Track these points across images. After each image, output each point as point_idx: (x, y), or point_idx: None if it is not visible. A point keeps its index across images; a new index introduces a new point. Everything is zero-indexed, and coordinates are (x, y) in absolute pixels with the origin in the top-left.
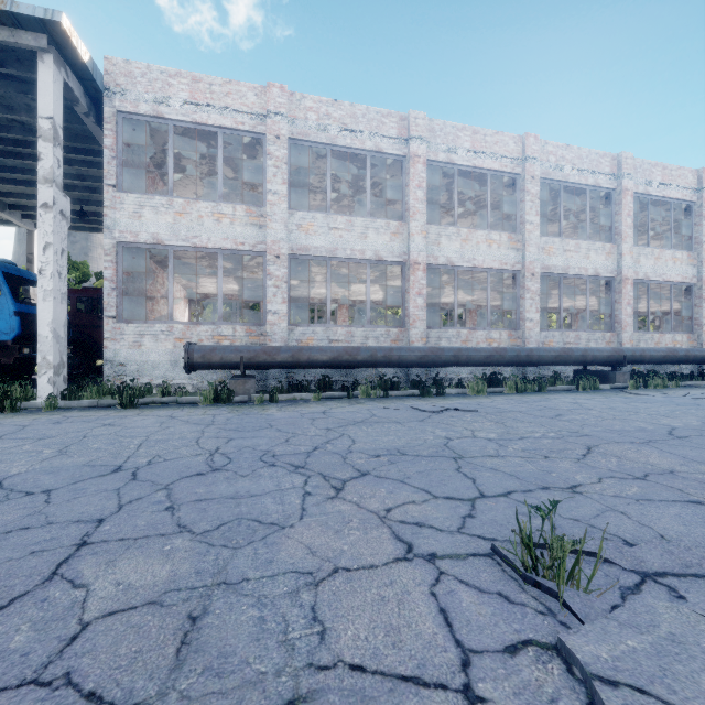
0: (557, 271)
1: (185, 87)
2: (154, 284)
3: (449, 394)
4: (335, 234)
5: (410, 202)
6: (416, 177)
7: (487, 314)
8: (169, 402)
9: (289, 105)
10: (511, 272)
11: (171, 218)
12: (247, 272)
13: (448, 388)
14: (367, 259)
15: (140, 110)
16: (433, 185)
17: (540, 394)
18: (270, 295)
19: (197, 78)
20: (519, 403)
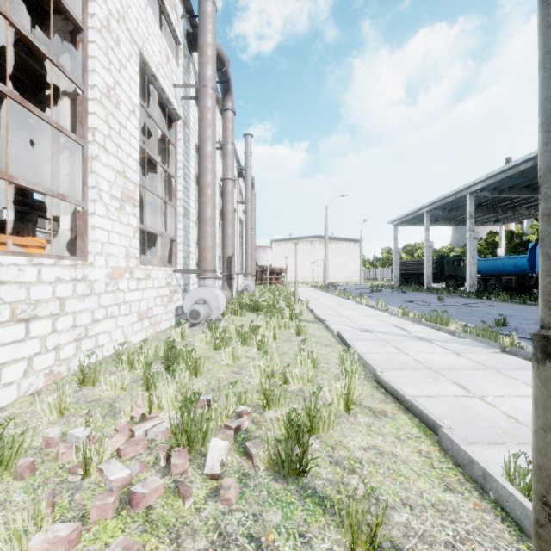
0: None
1: None
2: None
3: None
4: None
5: None
6: None
7: None
8: None
9: None
10: None
11: None
12: None
13: None
14: None
15: None
16: None
17: None
18: None
19: None
20: None
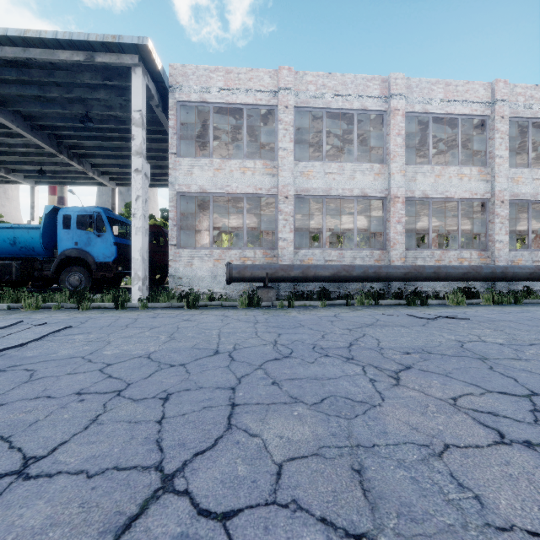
0: (526, 198)
1: (221, 78)
2: (195, 221)
3: (431, 304)
4: (329, 177)
5: (390, 147)
6: (396, 127)
7: (458, 237)
8: (216, 305)
9: (294, 81)
10: (481, 201)
11: (211, 173)
12: (257, 210)
13: (429, 299)
14: (354, 195)
15: (191, 99)
16: (406, 132)
17: (518, 306)
18: (281, 227)
19: (229, 71)
20: (503, 314)
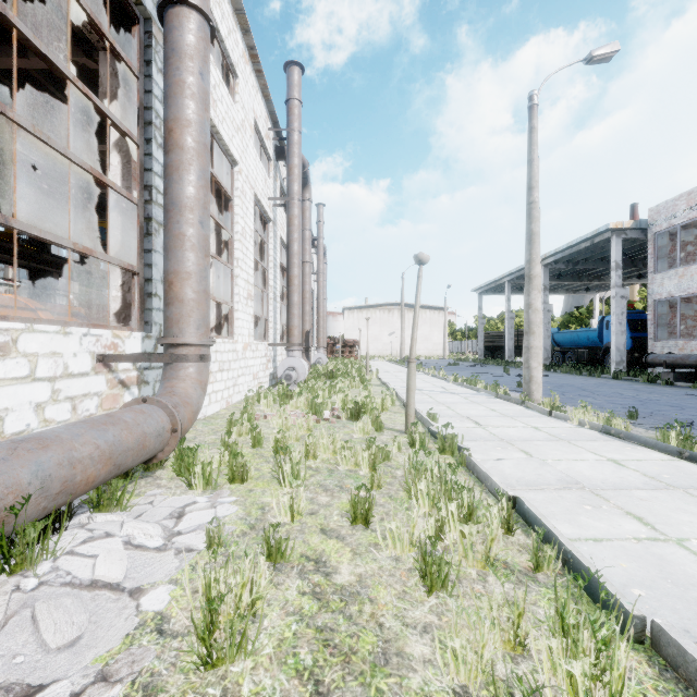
0: None
1: (683, 202)
2: None
3: None
4: None
5: None
6: None
7: None
8: (637, 380)
9: None
10: None
11: (676, 281)
12: None
13: None
14: None
15: (662, 228)
16: None
17: None
18: None
19: (690, 192)
20: None
